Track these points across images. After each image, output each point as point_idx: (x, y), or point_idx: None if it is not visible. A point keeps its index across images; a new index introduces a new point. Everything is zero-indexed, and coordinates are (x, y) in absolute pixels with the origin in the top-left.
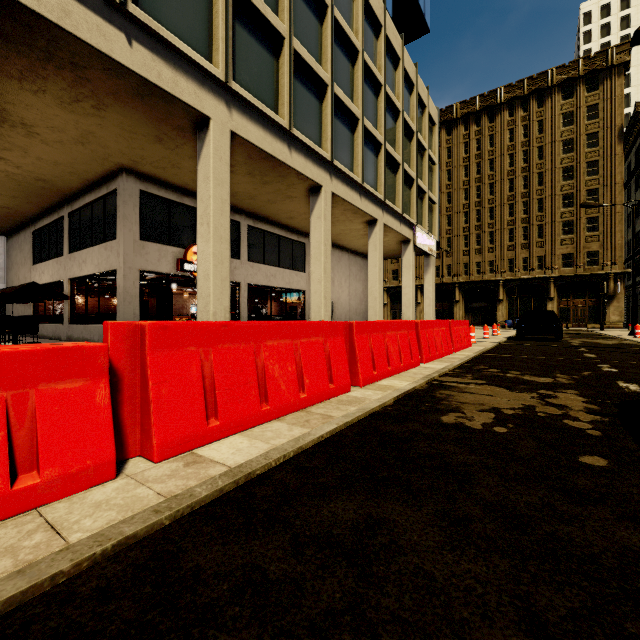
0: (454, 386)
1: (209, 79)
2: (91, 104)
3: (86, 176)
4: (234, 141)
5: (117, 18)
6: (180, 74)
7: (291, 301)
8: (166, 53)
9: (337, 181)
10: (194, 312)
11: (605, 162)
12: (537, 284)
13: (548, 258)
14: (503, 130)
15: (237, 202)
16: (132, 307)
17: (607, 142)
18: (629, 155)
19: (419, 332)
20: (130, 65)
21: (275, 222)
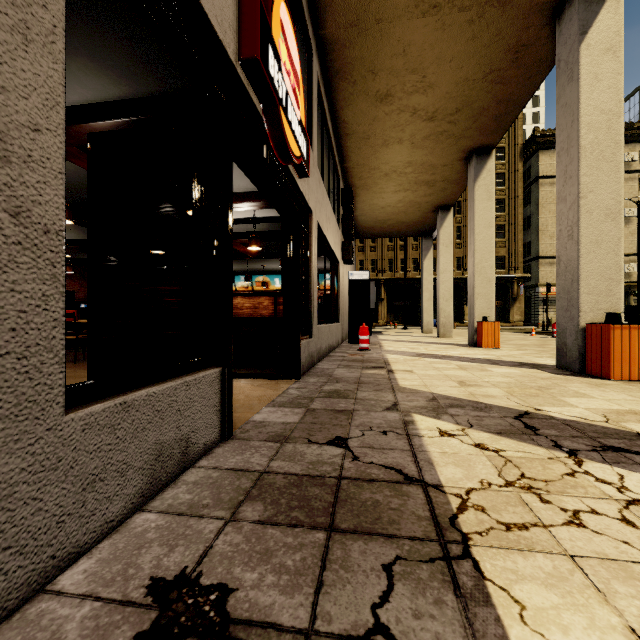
0: None
1: None
2: None
3: None
4: None
5: None
6: None
7: (234, 288)
8: None
9: None
10: None
11: (510, 176)
12: (456, 284)
13: (466, 259)
14: None
15: None
16: None
17: (512, 158)
18: None
19: None
20: None
21: (334, 104)
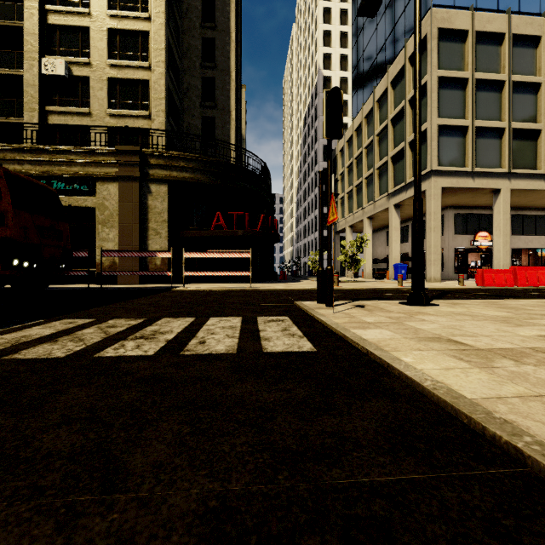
0: None
1: (500, 174)
2: (451, 196)
3: None
4: (511, 191)
5: (469, 174)
6: (489, 179)
7: None
8: (484, 175)
9: None
10: (472, 265)
11: None
12: None
13: None
14: None
15: None
16: (451, 264)
17: None
18: None
19: None
20: (473, 186)
21: (531, 208)
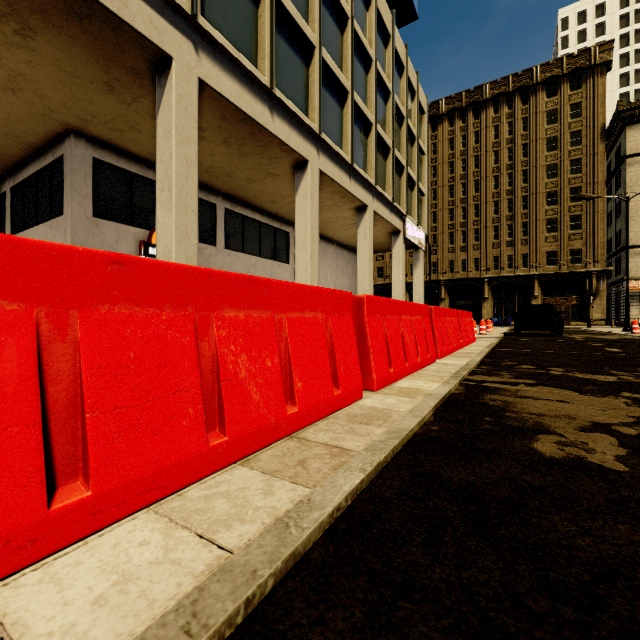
0: (500, 388)
1: (170, 9)
2: (13, 28)
3: (26, 139)
4: (204, 94)
5: None
6: None
7: None
8: None
9: (325, 158)
10: None
11: (588, 160)
12: (522, 282)
13: (532, 256)
14: (488, 127)
15: (212, 180)
16: None
17: (590, 140)
18: (609, 155)
19: (433, 320)
20: None
21: (255, 207)
